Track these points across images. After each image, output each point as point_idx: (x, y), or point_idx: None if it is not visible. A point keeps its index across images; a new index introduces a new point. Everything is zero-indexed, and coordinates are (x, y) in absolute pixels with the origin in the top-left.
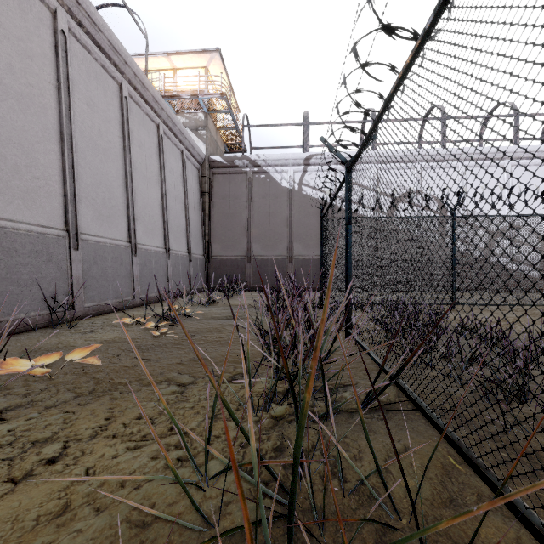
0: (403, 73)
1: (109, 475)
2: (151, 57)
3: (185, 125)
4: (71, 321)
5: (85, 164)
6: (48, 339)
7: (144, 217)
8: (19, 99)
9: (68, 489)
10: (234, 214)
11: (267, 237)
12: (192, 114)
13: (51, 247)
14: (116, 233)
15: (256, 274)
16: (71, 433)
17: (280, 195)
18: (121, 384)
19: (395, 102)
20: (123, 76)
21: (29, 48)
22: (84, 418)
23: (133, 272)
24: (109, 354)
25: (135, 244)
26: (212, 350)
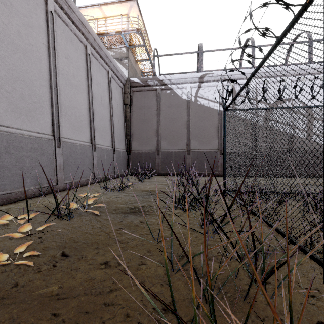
0: None
1: None
2: (88, 8)
3: (113, 57)
4: None
5: None
6: None
7: (71, 116)
8: None
9: None
10: (147, 120)
11: (171, 136)
12: (117, 48)
13: None
14: (38, 126)
15: (163, 163)
16: None
17: (180, 105)
18: None
19: None
20: None
21: None
22: None
23: (55, 161)
24: None
25: (59, 137)
26: None
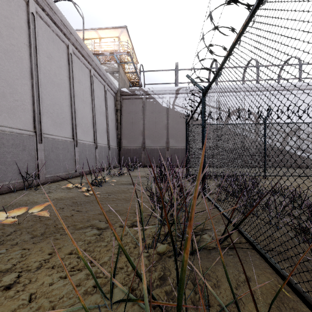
0: (243, 28)
1: (45, 300)
2: (87, 31)
3: (106, 70)
4: (37, 186)
5: (46, 92)
6: (21, 197)
7: (82, 124)
8: (5, 53)
9: (15, 311)
10: (134, 122)
11: (154, 136)
12: (110, 64)
13: (25, 142)
14: (65, 133)
15: (147, 157)
16: (25, 265)
17: (161, 111)
18: (62, 228)
19: (237, 48)
20: (69, 41)
21: (12, 22)
22: (35, 254)
23: (75, 156)
24: (57, 208)
25: (76, 140)
26: (121, 205)
